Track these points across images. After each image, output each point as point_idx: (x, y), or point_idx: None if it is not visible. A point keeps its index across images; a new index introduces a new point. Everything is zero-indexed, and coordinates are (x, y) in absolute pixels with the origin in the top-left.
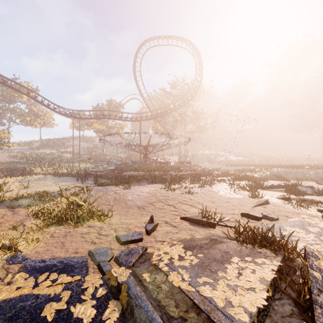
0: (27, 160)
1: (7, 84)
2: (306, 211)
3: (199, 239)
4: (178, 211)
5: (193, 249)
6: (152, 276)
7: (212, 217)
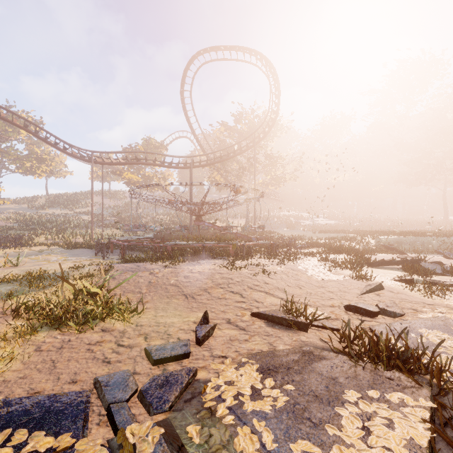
0: (25, 225)
1: None
2: (442, 301)
3: (283, 353)
4: (248, 302)
5: (275, 372)
6: (205, 431)
7: (301, 313)
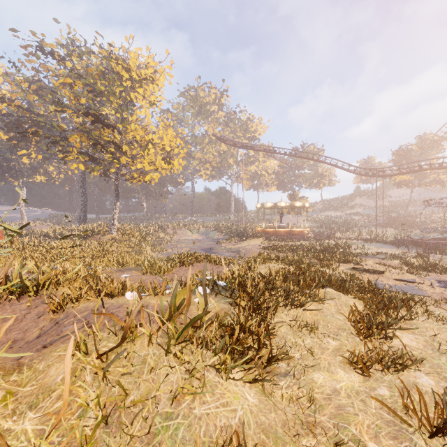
0: (320, 224)
1: (314, 159)
2: None
3: None
4: None
5: None
6: None
7: None
